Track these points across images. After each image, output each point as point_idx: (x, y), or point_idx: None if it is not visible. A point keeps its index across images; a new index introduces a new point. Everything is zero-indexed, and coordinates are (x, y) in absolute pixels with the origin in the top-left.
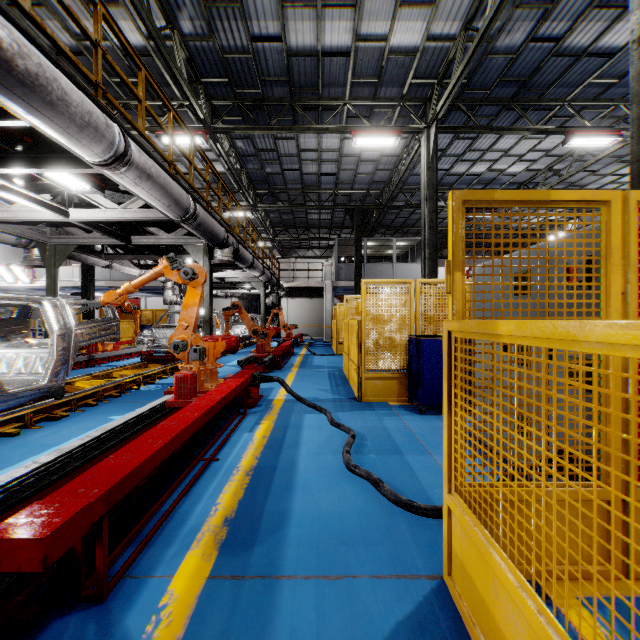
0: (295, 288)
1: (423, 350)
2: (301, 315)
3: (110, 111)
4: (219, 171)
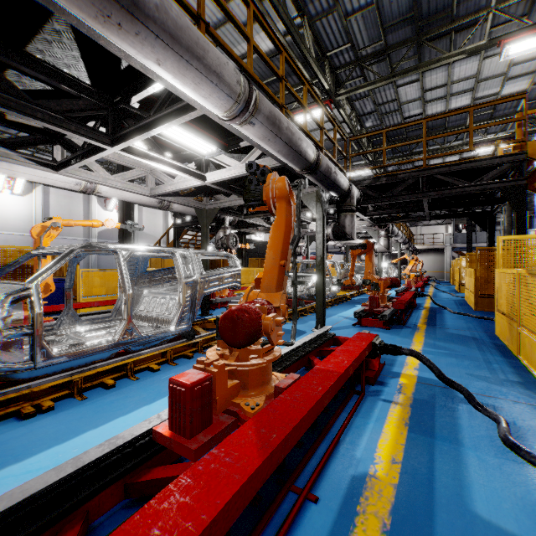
0: (423, 248)
1: None
2: (427, 265)
3: None
4: None
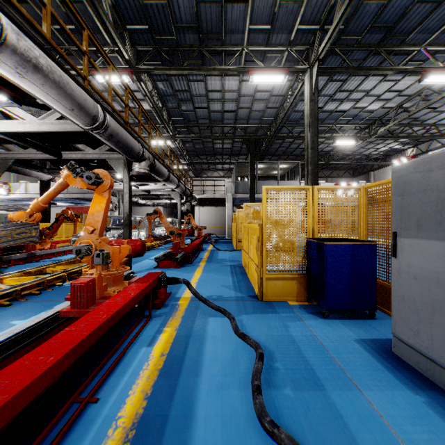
0: (205, 199)
1: (327, 254)
2: (209, 219)
3: None
4: (146, 109)
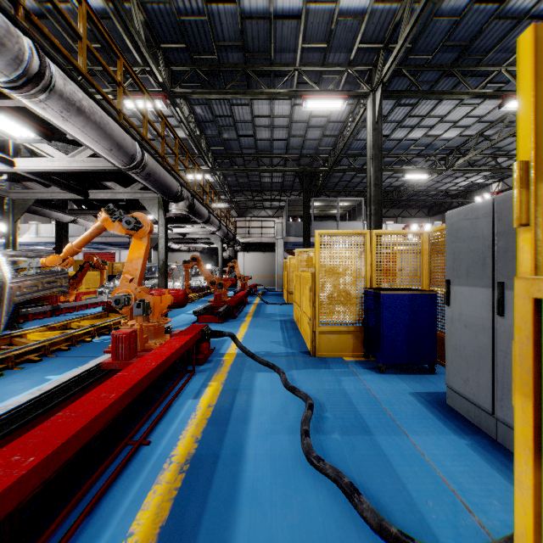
0: (250, 243)
1: (383, 305)
2: (255, 267)
3: (35, 37)
4: (181, 137)
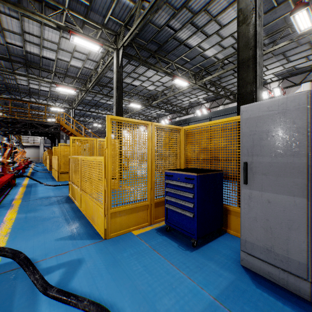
0: (28, 145)
1: None
2: (30, 154)
3: None
4: None
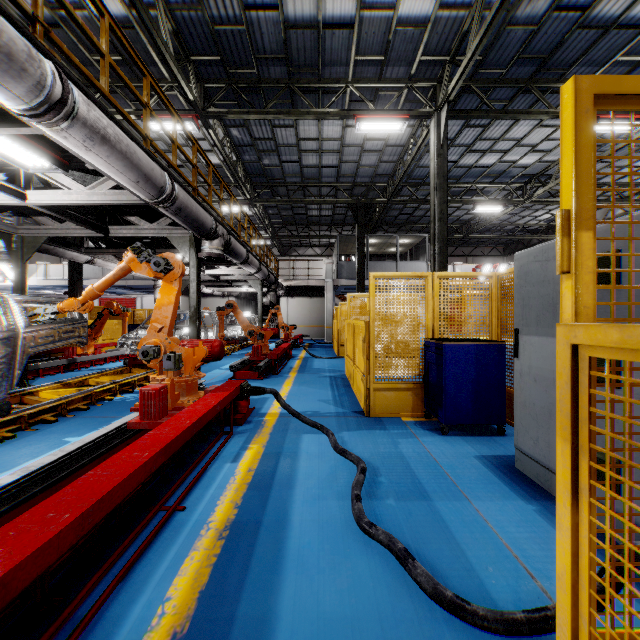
0: (295, 287)
1: (446, 357)
2: (301, 315)
3: (55, 56)
4: (214, 163)
